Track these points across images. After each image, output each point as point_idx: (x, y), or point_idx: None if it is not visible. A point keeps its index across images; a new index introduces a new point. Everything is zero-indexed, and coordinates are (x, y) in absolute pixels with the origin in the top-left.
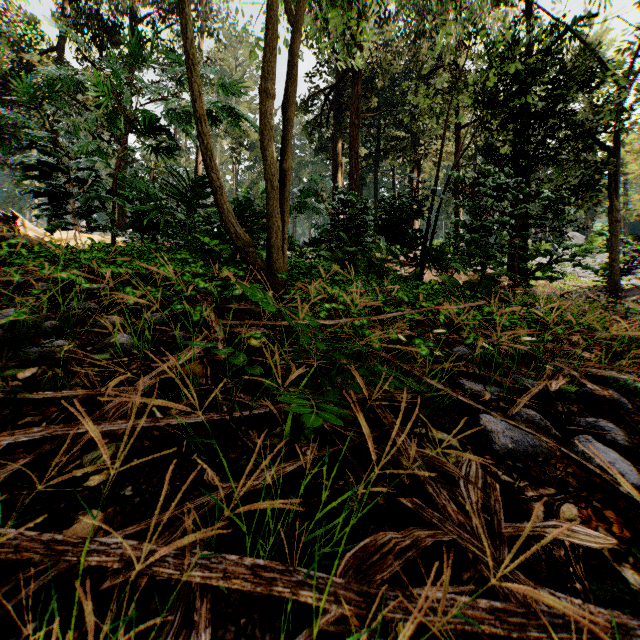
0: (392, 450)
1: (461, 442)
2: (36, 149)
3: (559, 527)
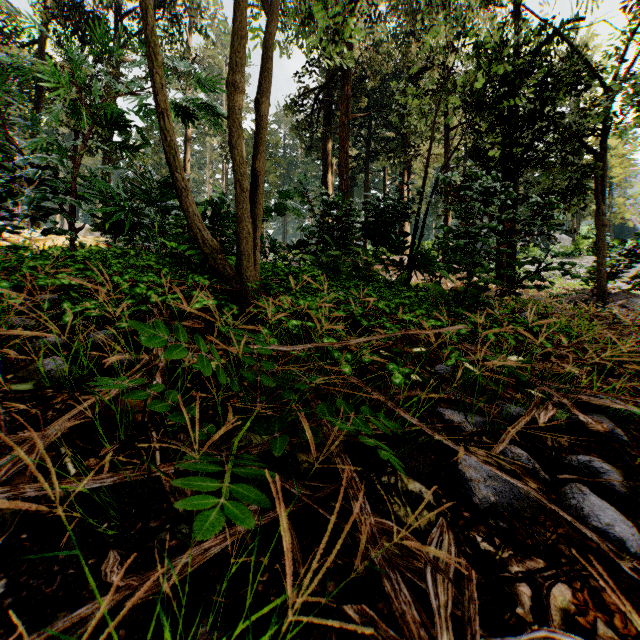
0: (316, 578)
1: (436, 494)
2: None
3: (550, 639)
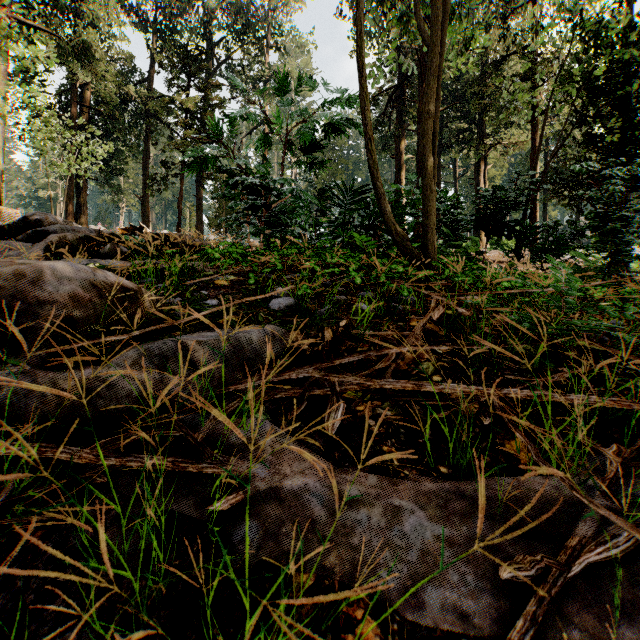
0: None
1: None
2: (227, 172)
3: None
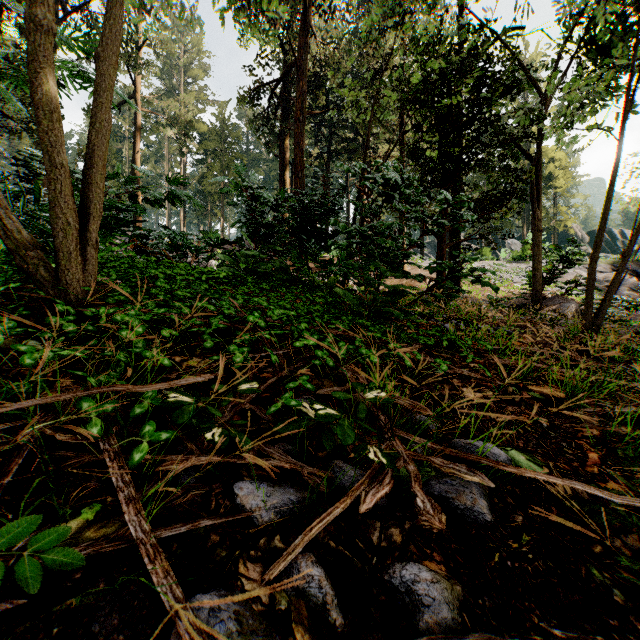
0: None
1: None
2: None
3: None
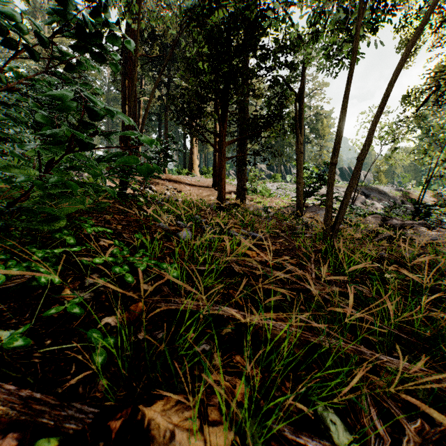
0: None
1: None
2: None
3: None
